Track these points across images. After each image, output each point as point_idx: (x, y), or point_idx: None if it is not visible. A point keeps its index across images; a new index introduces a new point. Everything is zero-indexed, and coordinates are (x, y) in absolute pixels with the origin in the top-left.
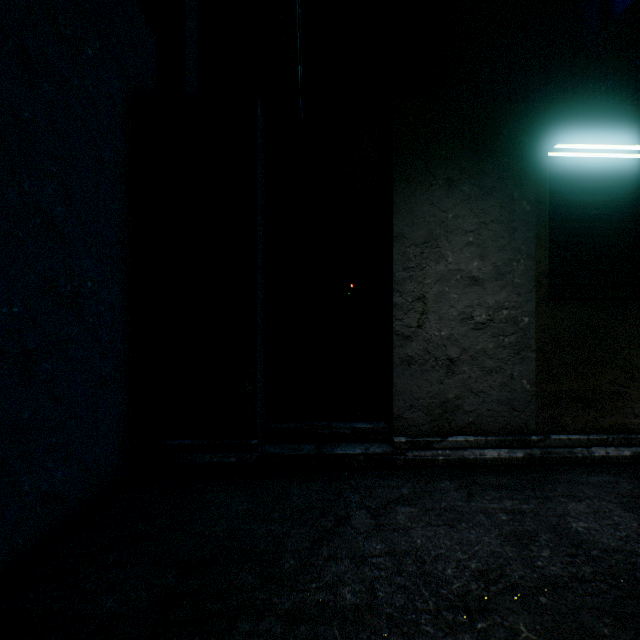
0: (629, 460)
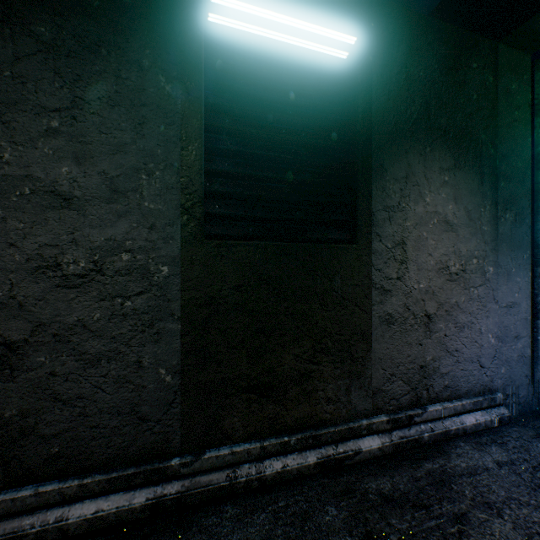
0: (315, 470)
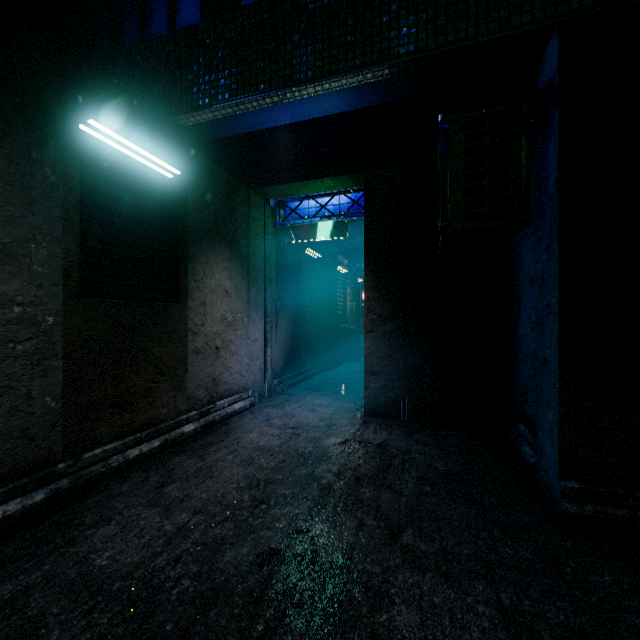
0: (160, 449)
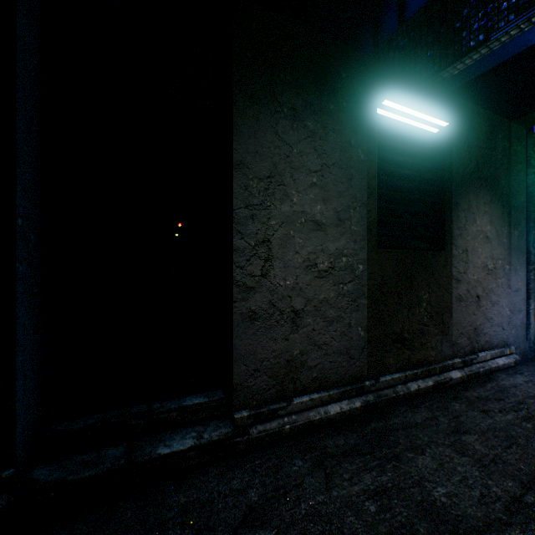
0: (432, 389)
